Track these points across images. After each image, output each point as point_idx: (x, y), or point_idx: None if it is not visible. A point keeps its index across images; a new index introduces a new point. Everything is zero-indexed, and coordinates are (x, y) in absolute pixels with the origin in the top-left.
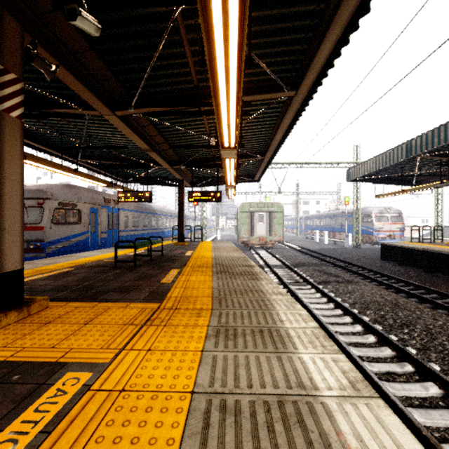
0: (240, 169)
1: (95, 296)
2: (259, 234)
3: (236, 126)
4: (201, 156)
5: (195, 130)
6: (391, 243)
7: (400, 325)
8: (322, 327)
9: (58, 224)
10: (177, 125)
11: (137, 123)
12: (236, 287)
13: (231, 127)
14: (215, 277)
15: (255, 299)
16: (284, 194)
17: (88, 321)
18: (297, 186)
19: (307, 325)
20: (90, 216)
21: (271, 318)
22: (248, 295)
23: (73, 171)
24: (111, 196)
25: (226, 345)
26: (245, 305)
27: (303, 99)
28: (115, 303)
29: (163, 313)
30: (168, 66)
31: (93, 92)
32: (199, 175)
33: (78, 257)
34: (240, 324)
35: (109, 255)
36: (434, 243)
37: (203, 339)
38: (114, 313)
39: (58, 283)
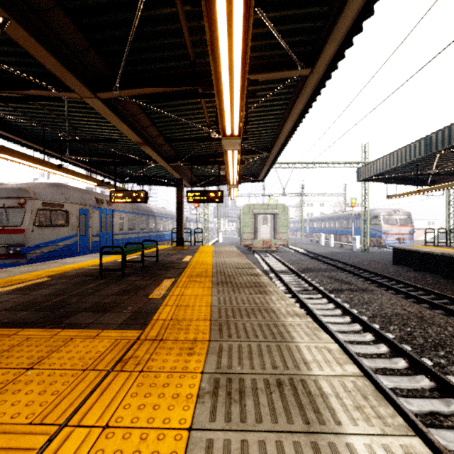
0: (244, 168)
1: (60, 318)
2: (263, 237)
3: (240, 106)
4: (201, 152)
5: (193, 121)
6: (404, 246)
7: (433, 346)
8: (341, 348)
9: (42, 226)
10: (173, 114)
11: (127, 111)
12: (240, 304)
13: (235, 106)
14: (215, 290)
15: (266, 323)
16: (289, 195)
17: (34, 363)
18: (303, 187)
19: (344, 371)
20: (79, 218)
21: (290, 356)
22: (256, 316)
23: (56, 167)
24: (104, 197)
25: (229, 415)
26: (254, 333)
27: (319, 79)
28: (83, 330)
29: (142, 347)
30: (158, 34)
31: (66, 66)
32: (199, 174)
33: (62, 264)
34: (248, 369)
35: (98, 261)
36: (451, 247)
37: (194, 400)
38: (76, 347)
39: (24, 298)
